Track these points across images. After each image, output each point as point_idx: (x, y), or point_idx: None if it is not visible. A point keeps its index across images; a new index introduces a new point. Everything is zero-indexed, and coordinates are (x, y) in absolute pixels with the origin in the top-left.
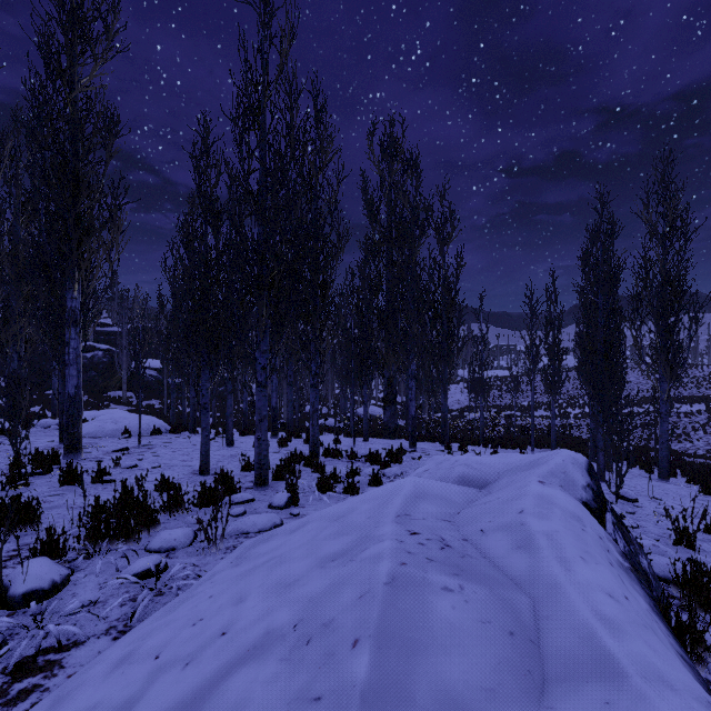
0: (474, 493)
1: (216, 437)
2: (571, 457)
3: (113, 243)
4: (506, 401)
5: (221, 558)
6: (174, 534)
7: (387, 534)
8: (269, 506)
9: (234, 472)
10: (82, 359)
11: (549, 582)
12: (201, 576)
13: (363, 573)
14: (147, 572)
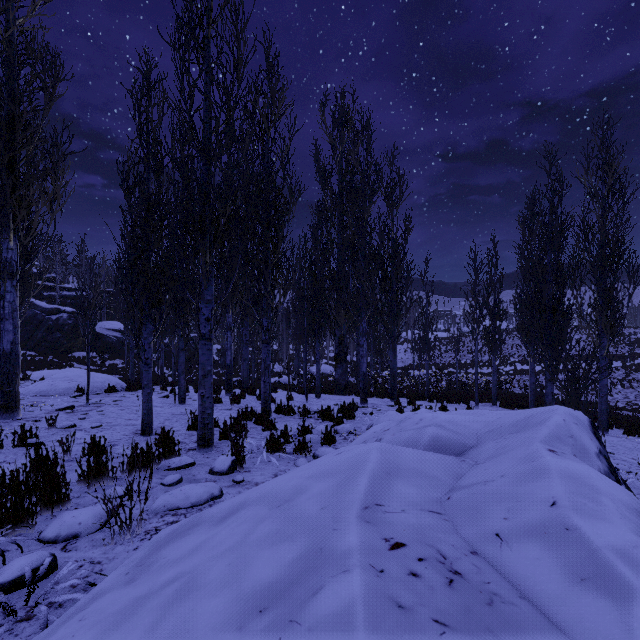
0: (458, 464)
1: (170, 394)
2: (571, 415)
3: (56, 194)
4: (445, 360)
5: (135, 548)
6: (80, 516)
7: (354, 553)
8: (210, 471)
9: (180, 431)
10: (47, 321)
11: None
12: (94, 583)
13: None
14: (20, 580)
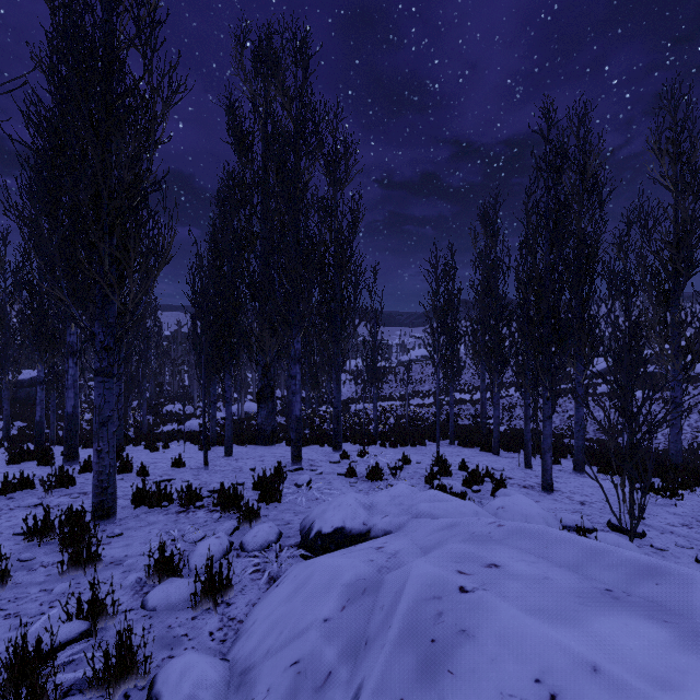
0: None
1: None
2: None
3: None
4: (386, 391)
5: None
6: None
7: None
8: None
9: None
10: None
11: None
12: None
13: None
14: None
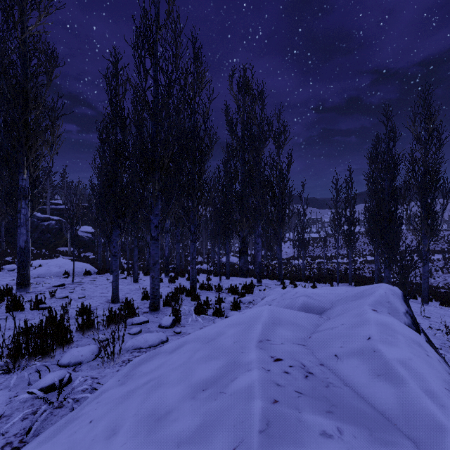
0: (317, 319)
1: (127, 276)
2: (390, 289)
3: (53, 142)
4: (316, 253)
5: (117, 370)
6: (82, 351)
7: (253, 362)
8: (159, 326)
9: (137, 301)
10: (41, 226)
11: (428, 422)
12: (97, 388)
13: (235, 414)
14: (52, 386)
